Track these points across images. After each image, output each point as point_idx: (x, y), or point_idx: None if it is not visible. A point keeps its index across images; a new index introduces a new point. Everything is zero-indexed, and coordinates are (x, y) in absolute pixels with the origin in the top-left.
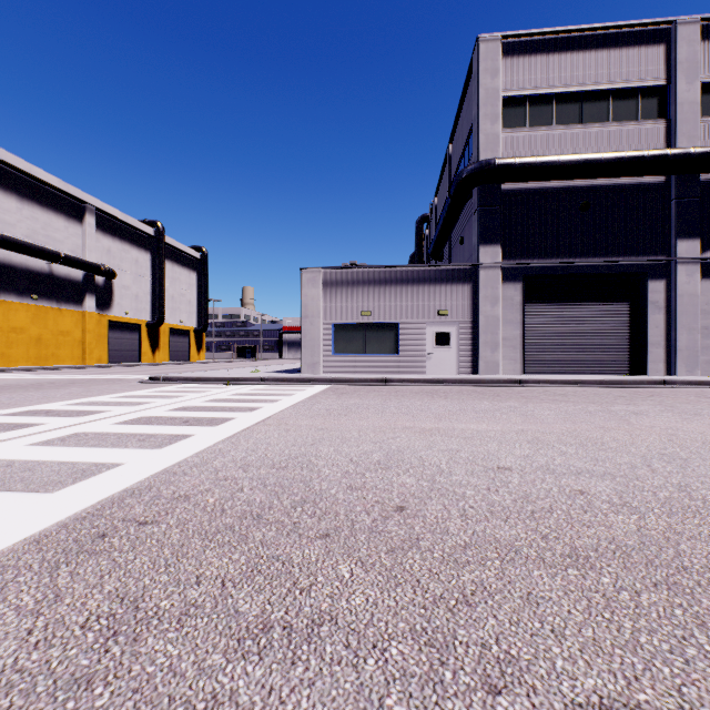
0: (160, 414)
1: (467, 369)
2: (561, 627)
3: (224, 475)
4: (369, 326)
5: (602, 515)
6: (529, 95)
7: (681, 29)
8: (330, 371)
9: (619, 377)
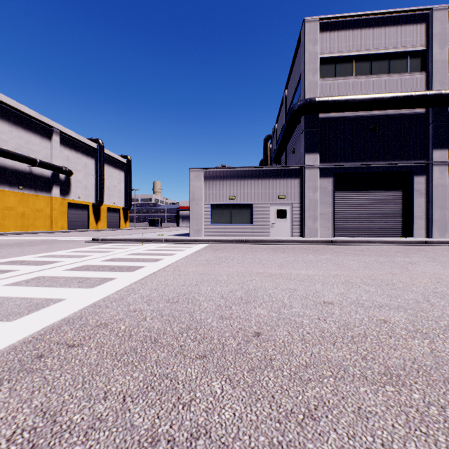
0: (96, 263)
1: (297, 234)
2: (389, 441)
3: (134, 308)
4: (234, 206)
5: (403, 339)
6: (337, 57)
7: (436, 13)
8: (208, 234)
9: (396, 239)
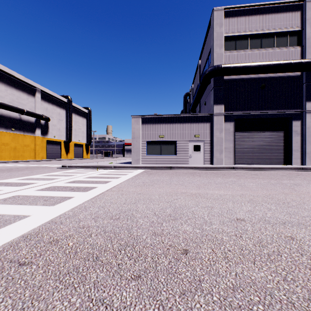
0: (61, 185)
1: (208, 162)
2: None
3: (83, 224)
4: (163, 142)
5: None
6: (237, 35)
7: (308, 4)
8: (145, 163)
9: (279, 166)
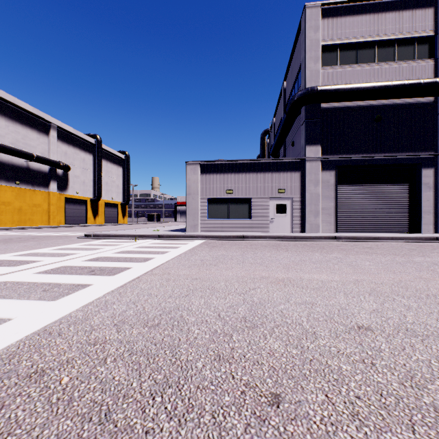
0: (76, 264)
1: (298, 229)
2: None
3: (96, 336)
4: (232, 200)
5: None
6: (340, 44)
7: None
8: (205, 230)
9: (403, 235)
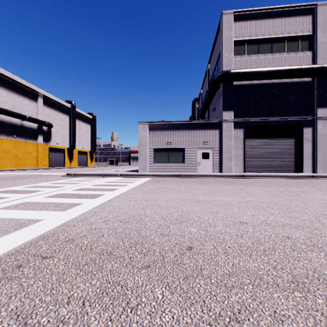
0: (68, 192)
1: (217, 170)
2: None
3: (95, 226)
4: (171, 149)
5: (304, 252)
6: (247, 40)
7: (319, 8)
8: (152, 170)
9: (290, 174)
